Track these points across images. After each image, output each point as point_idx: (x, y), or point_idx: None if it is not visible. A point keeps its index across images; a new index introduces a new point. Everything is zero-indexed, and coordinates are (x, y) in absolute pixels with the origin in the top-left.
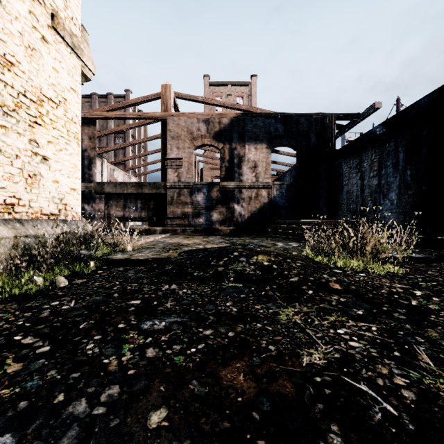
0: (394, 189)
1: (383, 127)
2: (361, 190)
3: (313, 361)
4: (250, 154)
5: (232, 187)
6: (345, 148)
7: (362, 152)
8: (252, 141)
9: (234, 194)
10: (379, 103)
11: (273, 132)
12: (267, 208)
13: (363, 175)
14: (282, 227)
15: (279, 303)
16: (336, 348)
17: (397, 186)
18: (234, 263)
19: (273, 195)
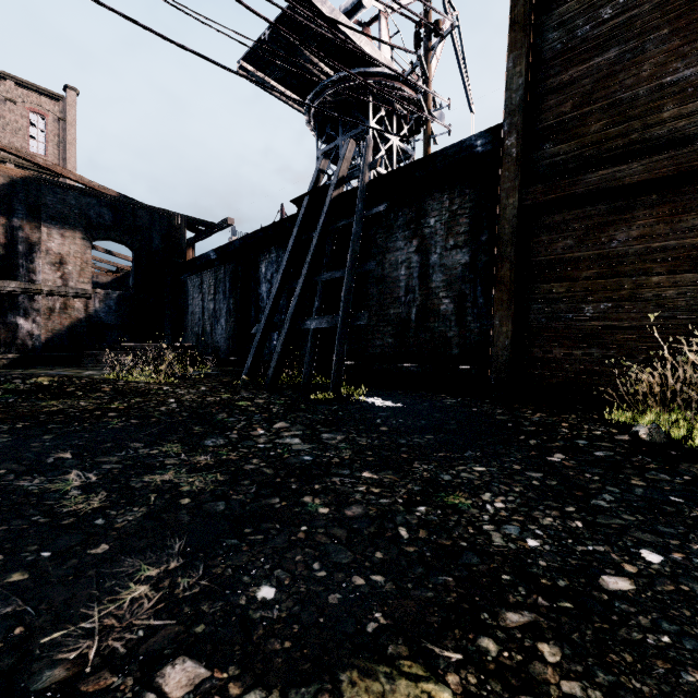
0: (224, 315)
1: (215, 253)
2: (202, 312)
3: (51, 409)
4: (51, 242)
5: (12, 290)
6: (189, 264)
7: (203, 272)
8: (55, 224)
9: (17, 301)
10: (232, 219)
11: (95, 218)
12: (84, 326)
13: (204, 297)
14: (103, 353)
15: (46, 401)
16: (70, 406)
17: (225, 312)
18: (6, 384)
19: (95, 308)
